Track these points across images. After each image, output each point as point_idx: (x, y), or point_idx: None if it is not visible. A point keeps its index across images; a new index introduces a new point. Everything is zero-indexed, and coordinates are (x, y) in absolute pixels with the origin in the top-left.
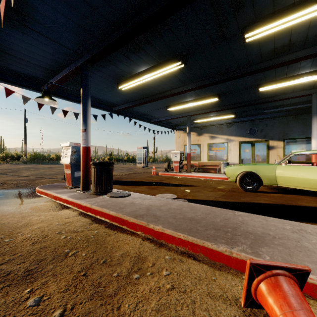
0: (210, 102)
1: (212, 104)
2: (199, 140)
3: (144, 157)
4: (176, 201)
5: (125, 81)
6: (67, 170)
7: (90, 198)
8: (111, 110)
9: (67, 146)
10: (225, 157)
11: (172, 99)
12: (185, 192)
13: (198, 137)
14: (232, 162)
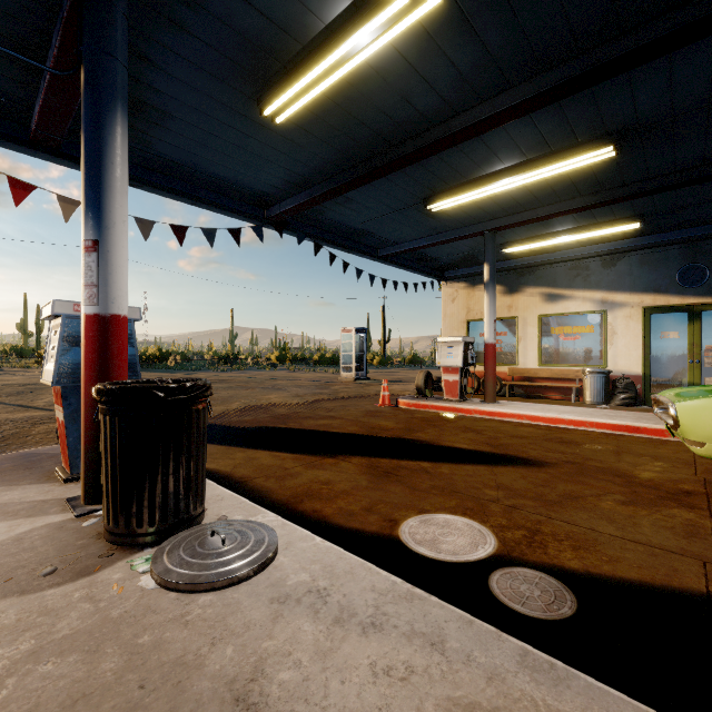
0: (573, 173)
1: (577, 181)
2: (512, 306)
3: (359, 355)
4: (561, 691)
5: (283, 80)
6: (57, 407)
7: (46, 591)
8: (260, 216)
9: (51, 316)
10: (596, 354)
11: (447, 165)
12: (521, 505)
13: (509, 298)
14: (618, 370)
